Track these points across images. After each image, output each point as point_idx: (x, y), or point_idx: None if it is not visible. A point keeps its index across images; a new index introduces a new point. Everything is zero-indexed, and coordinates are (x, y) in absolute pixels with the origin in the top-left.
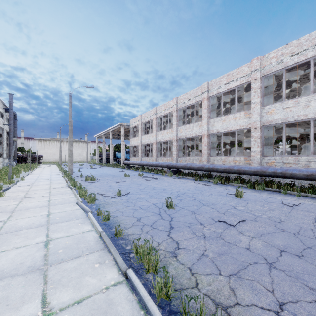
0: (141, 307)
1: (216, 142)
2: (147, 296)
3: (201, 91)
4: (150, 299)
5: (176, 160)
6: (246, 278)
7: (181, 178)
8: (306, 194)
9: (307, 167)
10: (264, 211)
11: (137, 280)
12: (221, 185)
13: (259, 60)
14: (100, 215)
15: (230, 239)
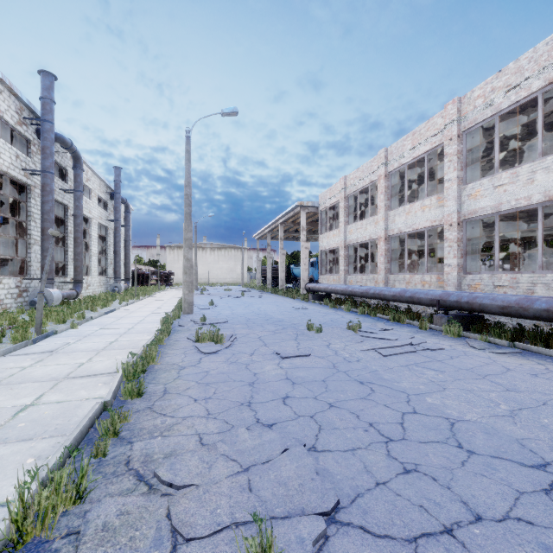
0: None
1: None
2: None
3: None
4: None
5: (455, 284)
6: None
7: (514, 354)
8: None
9: None
10: None
11: None
12: None
13: None
14: None
15: None
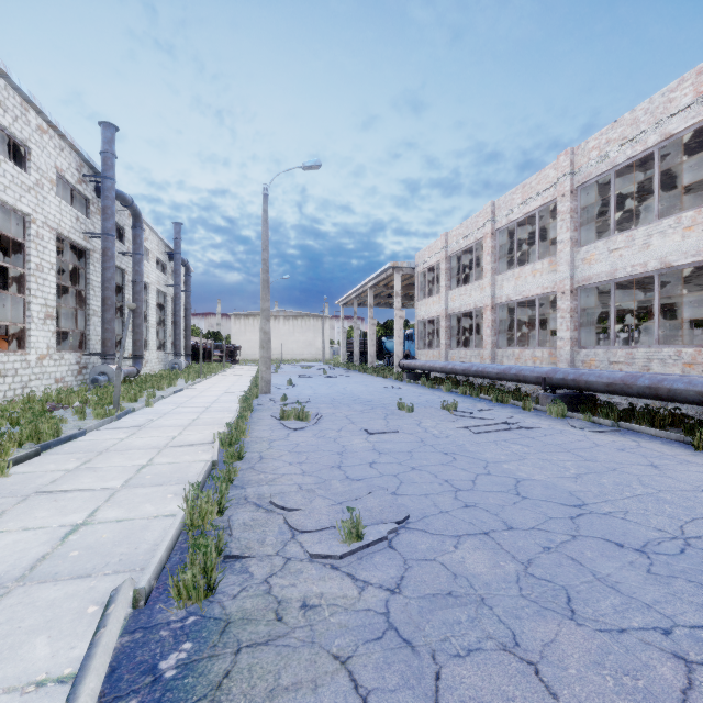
0: None
1: None
2: None
3: (695, 87)
4: None
5: (568, 360)
6: None
7: (613, 432)
8: None
9: None
10: None
11: None
12: None
13: None
14: None
15: None
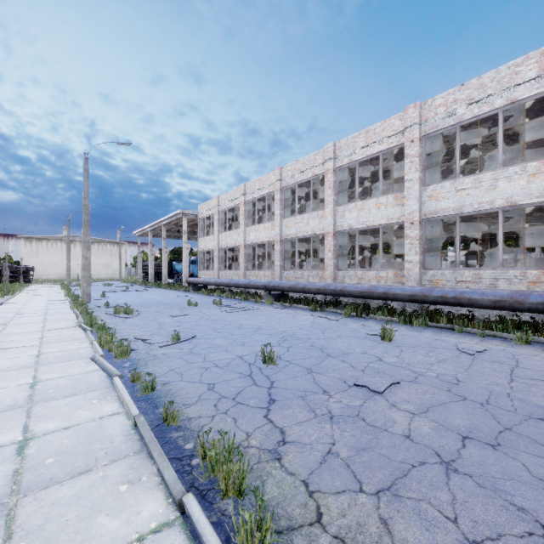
0: None
1: (346, 246)
2: None
3: (323, 157)
4: None
5: (279, 277)
6: (407, 496)
7: (288, 308)
8: (494, 332)
9: (493, 288)
10: (429, 364)
11: (203, 519)
12: (356, 320)
13: (418, 110)
14: (138, 381)
15: (376, 418)
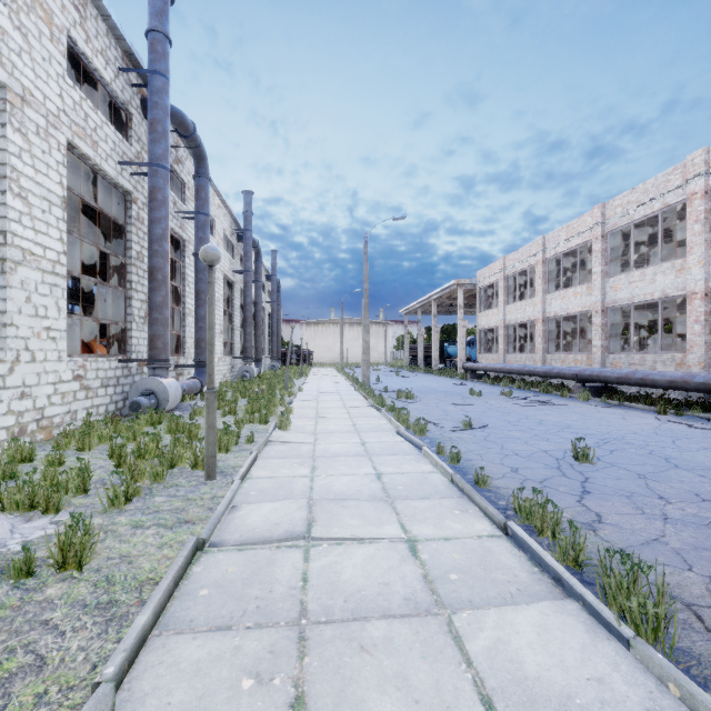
0: (534, 565)
1: None
2: (543, 551)
3: (683, 175)
4: (549, 555)
5: (600, 362)
6: None
7: (615, 407)
8: None
9: None
10: None
11: (525, 534)
12: None
13: None
14: (443, 454)
15: None
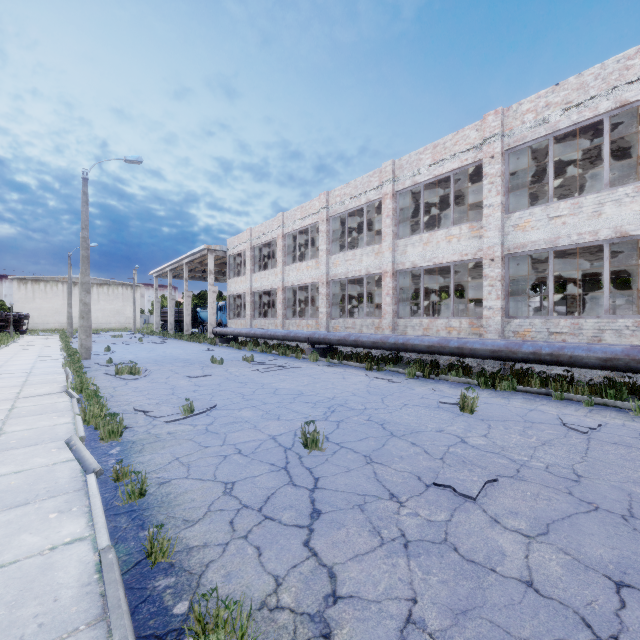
0: None
1: (406, 289)
2: None
3: (379, 179)
4: None
5: (325, 326)
6: None
7: (337, 366)
8: (605, 400)
9: (597, 341)
10: (531, 449)
11: None
12: (423, 382)
13: (500, 117)
14: (124, 480)
15: (475, 547)
